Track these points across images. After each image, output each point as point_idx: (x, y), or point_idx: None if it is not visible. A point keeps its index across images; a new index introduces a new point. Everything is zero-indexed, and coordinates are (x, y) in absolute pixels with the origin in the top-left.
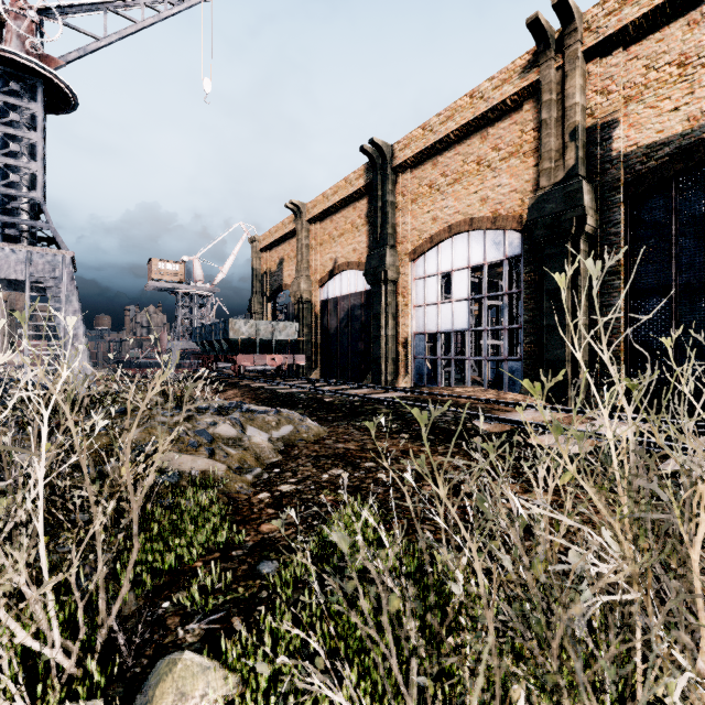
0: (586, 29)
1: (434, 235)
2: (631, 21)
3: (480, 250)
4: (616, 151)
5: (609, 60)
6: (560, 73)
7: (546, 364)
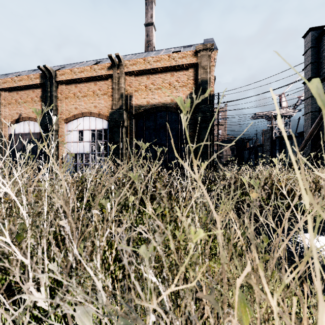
0: (125, 66)
1: (76, 114)
2: (135, 70)
3: (94, 124)
4: (132, 104)
5: (131, 77)
6: (118, 75)
7: (114, 165)
